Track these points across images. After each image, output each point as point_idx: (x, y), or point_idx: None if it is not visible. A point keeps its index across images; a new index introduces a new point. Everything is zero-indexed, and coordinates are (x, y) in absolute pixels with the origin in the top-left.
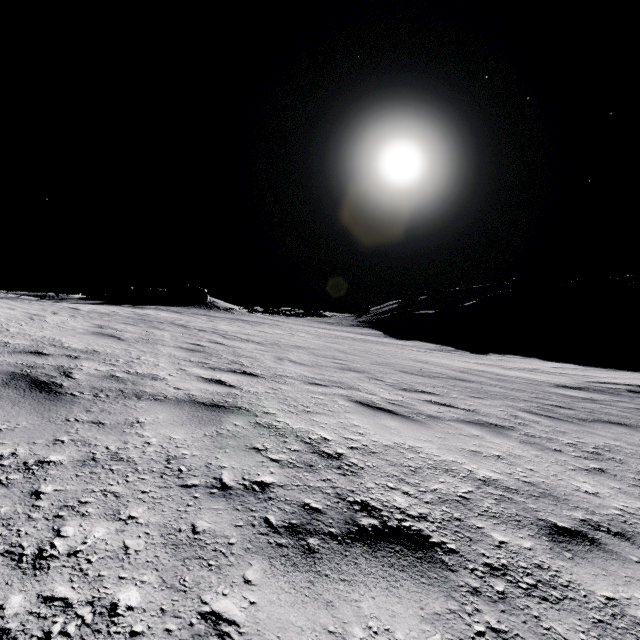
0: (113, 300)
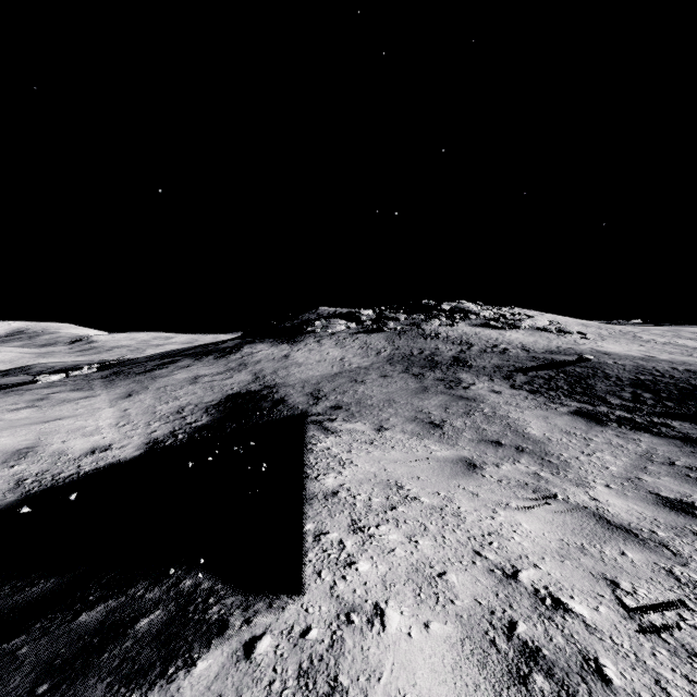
0: (667, 322)
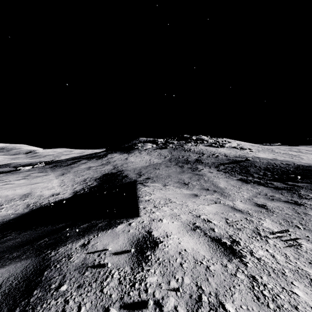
0: (289, 144)
